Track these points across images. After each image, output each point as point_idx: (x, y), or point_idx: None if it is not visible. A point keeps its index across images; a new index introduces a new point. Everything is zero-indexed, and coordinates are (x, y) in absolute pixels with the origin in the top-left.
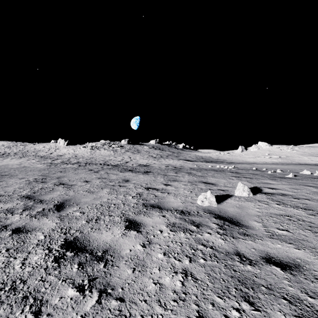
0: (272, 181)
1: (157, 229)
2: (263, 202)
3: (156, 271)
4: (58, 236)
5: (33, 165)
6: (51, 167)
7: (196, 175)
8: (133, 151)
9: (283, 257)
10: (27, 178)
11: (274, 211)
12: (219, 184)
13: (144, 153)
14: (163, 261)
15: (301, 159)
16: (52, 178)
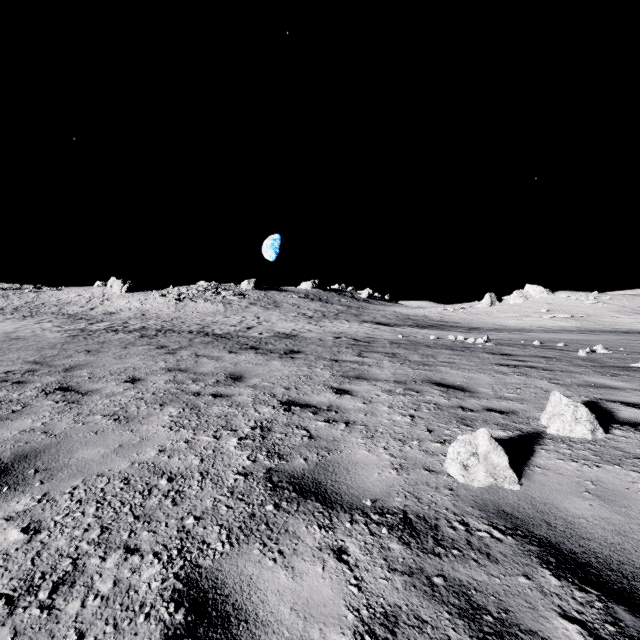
0: (611, 378)
1: None
2: None
3: None
4: None
5: (37, 335)
6: (76, 339)
7: (410, 361)
8: (265, 305)
9: None
10: None
11: None
12: (480, 388)
13: (289, 308)
14: None
15: (619, 320)
16: (53, 369)
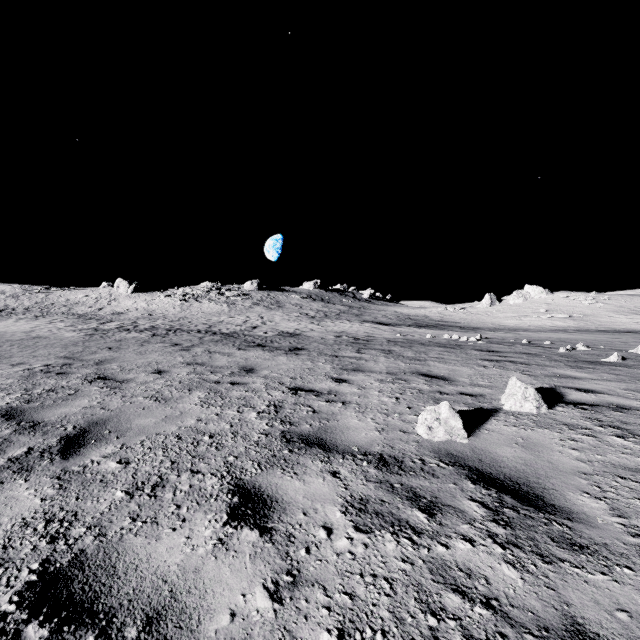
0: (577, 371)
1: (317, 521)
2: (580, 430)
3: None
4: (29, 549)
5: (55, 334)
6: (94, 337)
7: (403, 357)
8: (268, 305)
9: None
10: (29, 364)
11: (619, 458)
12: (459, 378)
13: (292, 308)
14: None
15: (615, 320)
16: (85, 363)
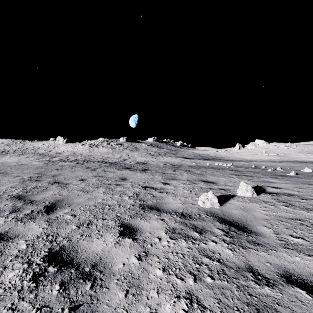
0: (274, 179)
1: (155, 236)
2: (269, 203)
3: (154, 295)
4: (42, 245)
5: (30, 163)
6: (49, 164)
7: (195, 173)
8: (131, 149)
9: (306, 275)
10: (21, 176)
11: (282, 214)
12: (220, 182)
13: (142, 150)
14: (162, 279)
15: (299, 156)
16: (47, 176)
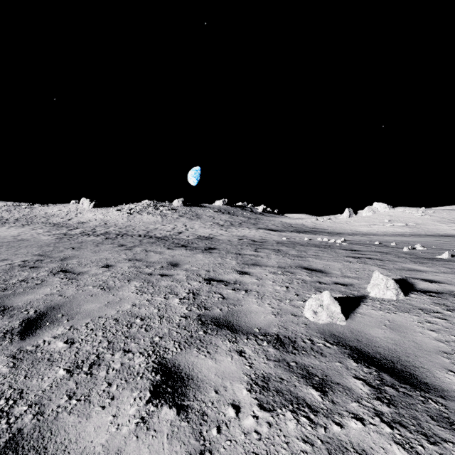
0: (420, 265)
1: (226, 399)
2: (433, 313)
3: None
4: None
5: (35, 238)
6: (63, 240)
7: (289, 255)
8: (190, 217)
9: None
10: (11, 260)
11: None
12: (333, 271)
13: (207, 219)
14: None
15: (439, 227)
16: (53, 259)
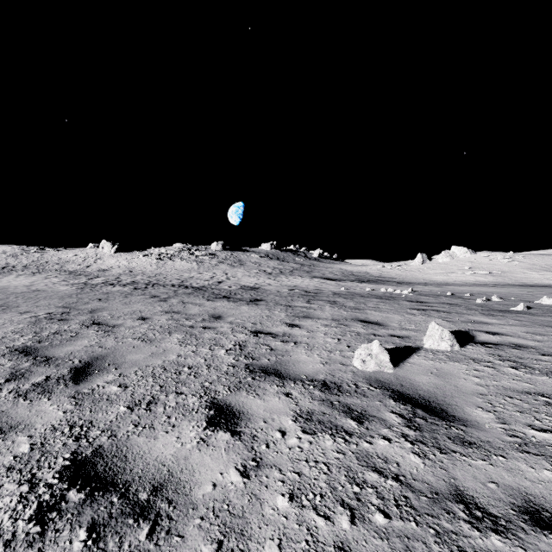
0: (488, 317)
1: (274, 427)
2: (483, 363)
3: None
4: (61, 445)
5: (52, 288)
6: (85, 291)
7: (345, 307)
8: (232, 263)
9: None
10: (34, 312)
11: (510, 383)
12: (391, 323)
13: (252, 266)
14: (288, 518)
15: (529, 276)
16: (81, 311)
